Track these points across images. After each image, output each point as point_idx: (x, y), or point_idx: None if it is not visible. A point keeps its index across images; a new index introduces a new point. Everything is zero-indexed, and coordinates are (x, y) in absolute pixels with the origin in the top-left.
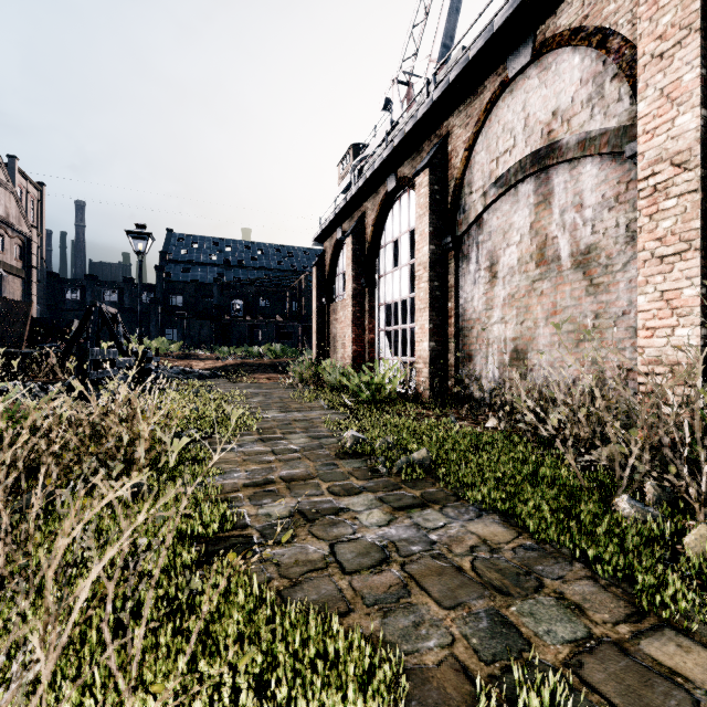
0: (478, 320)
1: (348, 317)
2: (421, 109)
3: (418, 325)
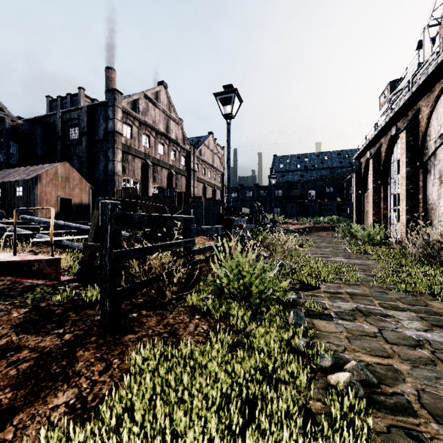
0: (434, 204)
1: (370, 202)
2: (401, 102)
3: (401, 207)
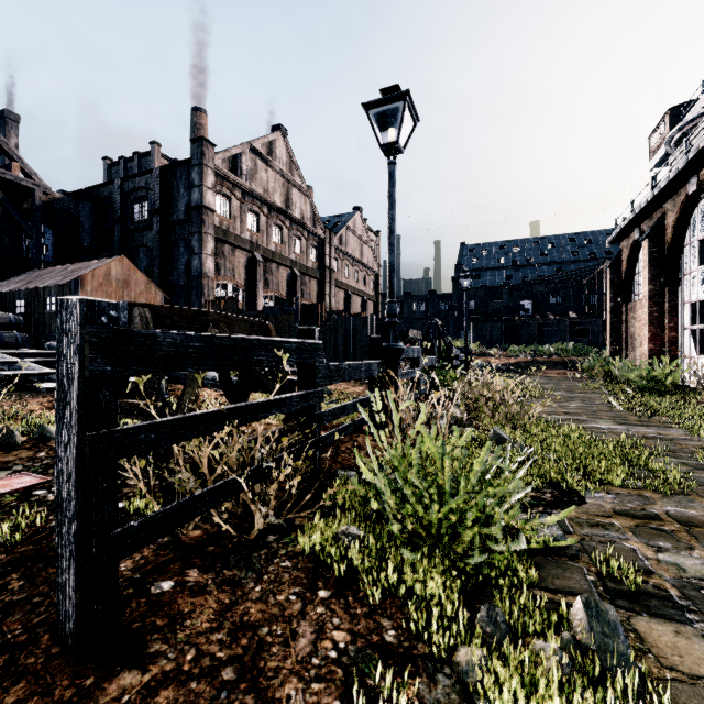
0: None
1: (643, 317)
2: None
3: None
